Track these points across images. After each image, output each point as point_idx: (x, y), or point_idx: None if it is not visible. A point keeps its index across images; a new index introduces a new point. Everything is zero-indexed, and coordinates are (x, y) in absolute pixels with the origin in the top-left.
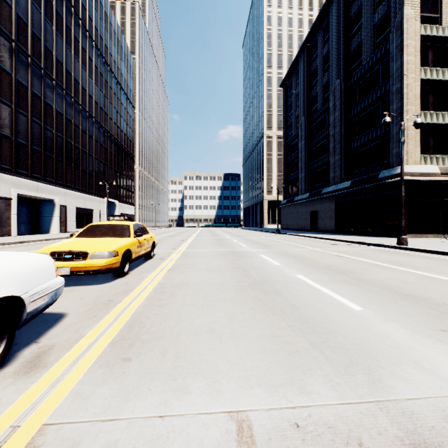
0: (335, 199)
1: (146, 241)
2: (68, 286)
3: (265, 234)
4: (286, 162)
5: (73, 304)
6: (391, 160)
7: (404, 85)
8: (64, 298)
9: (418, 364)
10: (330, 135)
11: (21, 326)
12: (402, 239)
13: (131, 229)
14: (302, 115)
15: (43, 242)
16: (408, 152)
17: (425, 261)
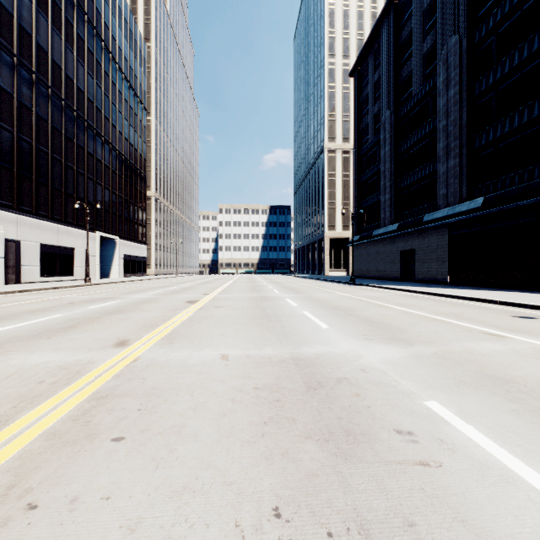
0: (449, 229)
1: None
2: None
3: (335, 285)
4: (359, 181)
5: None
6: None
7: None
8: None
9: None
10: (437, 129)
11: None
12: None
13: None
14: (386, 108)
15: None
16: None
17: None
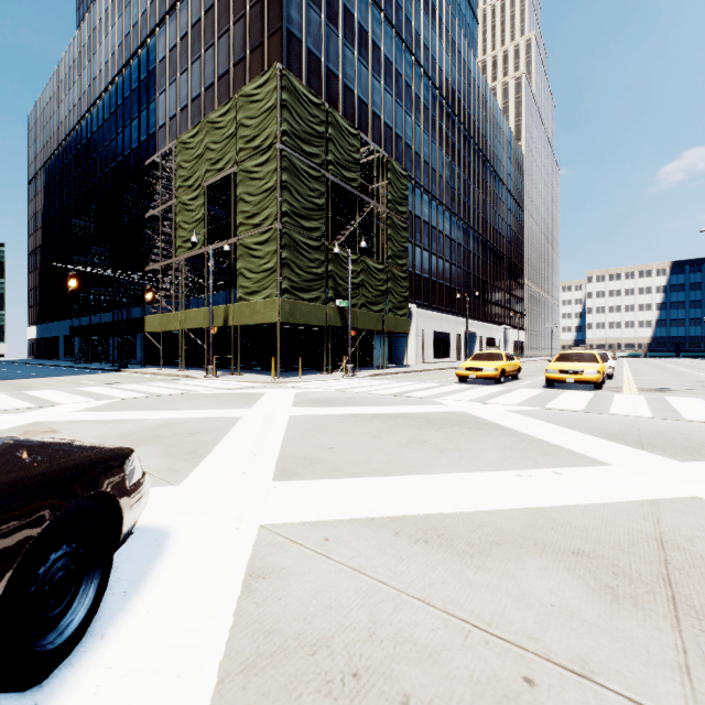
0: None
1: None
2: None
3: None
4: None
5: None
6: None
7: None
8: None
9: None
10: None
11: None
12: None
13: None
14: None
15: None
16: None
17: None
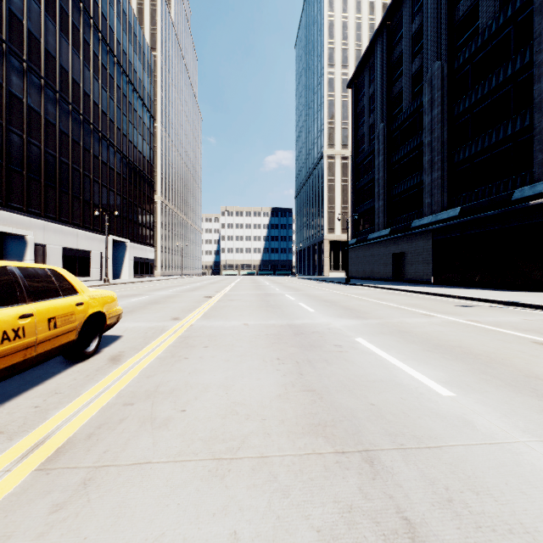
0: (433, 234)
1: (42, 318)
2: None
3: (331, 285)
4: (355, 187)
5: None
6: (536, 170)
7: None
8: None
9: None
10: (423, 144)
11: None
12: None
13: None
14: (380, 121)
15: None
16: None
17: None
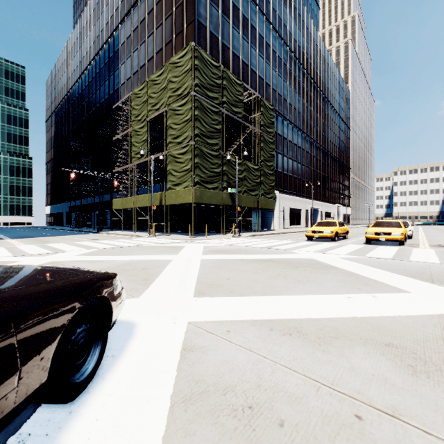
0: None
1: None
2: None
3: None
4: None
5: None
6: None
7: None
8: None
9: None
10: None
11: None
12: None
13: None
14: None
15: None
16: None
17: None
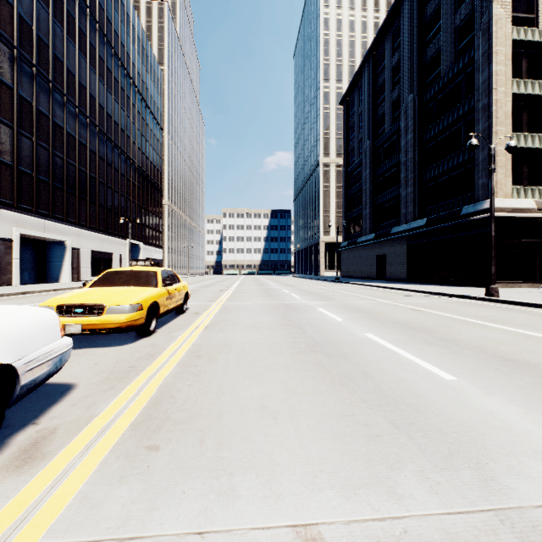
0: (407, 240)
1: (177, 291)
2: (79, 348)
3: (322, 283)
4: (347, 195)
5: (84, 371)
6: (476, 193)
7: (492, 100)
8: (73, 364)
9: (540, 454)
10: (400, 162)
11: (13, 403)
12: (491, 289)
13: (159, 277)
14: (367, 138)
15: (51, 293)
16: (497, 182)
17: (523, 316)
